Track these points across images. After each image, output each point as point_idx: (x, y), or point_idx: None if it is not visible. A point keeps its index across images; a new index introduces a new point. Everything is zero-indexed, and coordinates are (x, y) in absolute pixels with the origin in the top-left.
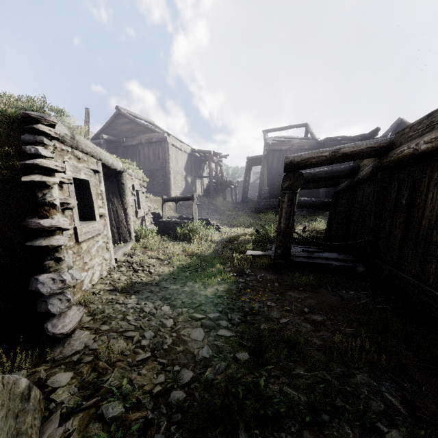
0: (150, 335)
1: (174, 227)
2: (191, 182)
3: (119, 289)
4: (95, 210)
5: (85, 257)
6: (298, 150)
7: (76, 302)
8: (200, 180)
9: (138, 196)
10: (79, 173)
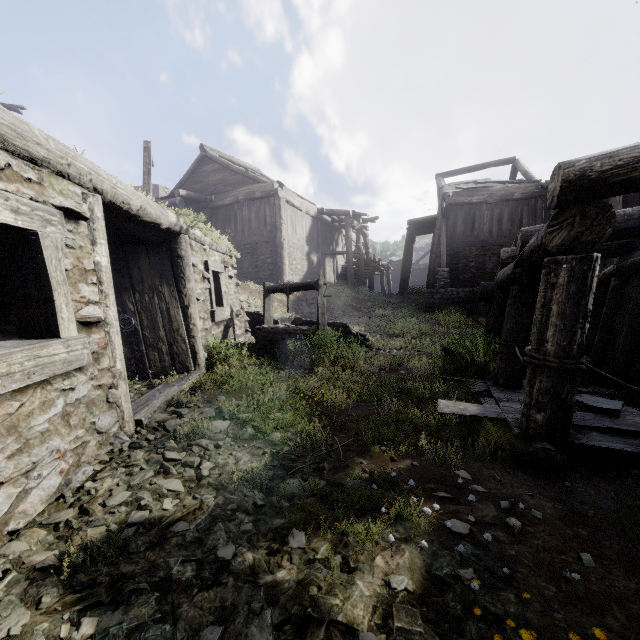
0: None
1: (283, 340)
2: (317, 262)
3: (64, 570)
4: (58, 310)
5: None
6: (502, 203)
7: None
8: (331, 259)
9: (219, 283)
10: None
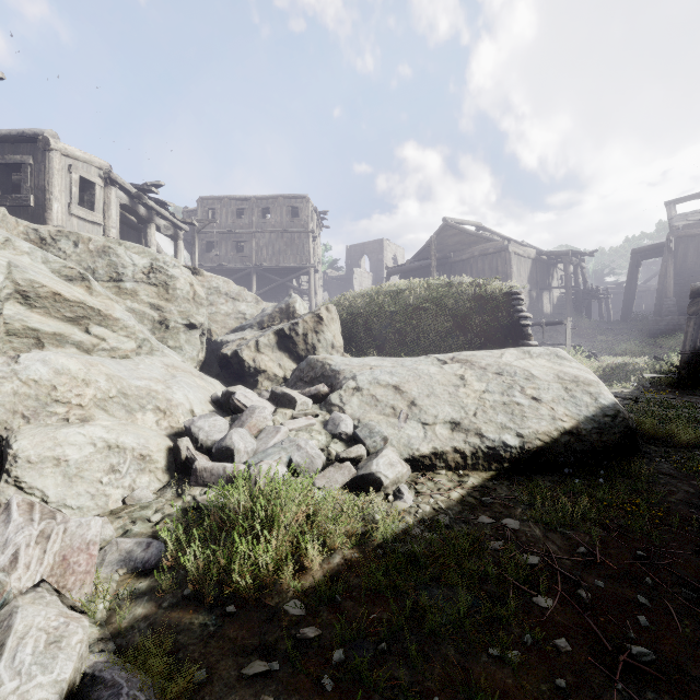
0: None
1: None
2: (536, 297)
3: None
4: None
5: None
6: None
7: None
8: (547, 292)
9: None
10: None
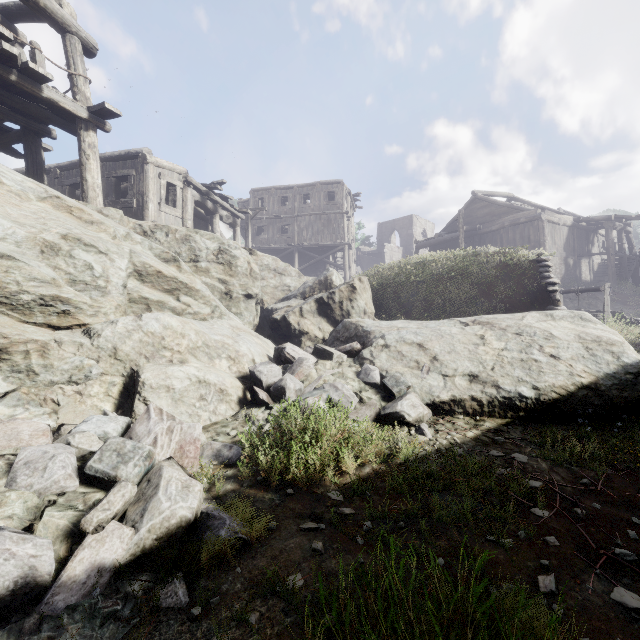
0: None
1: None
2: (572, 264)
3: None
4: None
5: None
6: None
7: None
8: (586, 259)
9: None
10: None
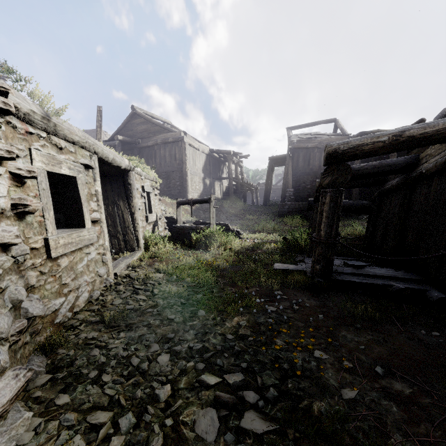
0: (129, 422)
1: (189, 233)
2: (209, 184)
3: (106, 321)
4: (84, 214)
5: (64, 277)
6: None
7: (37, 346)
8: (219, 182)
9: (149, 199)
10: (58, 166)
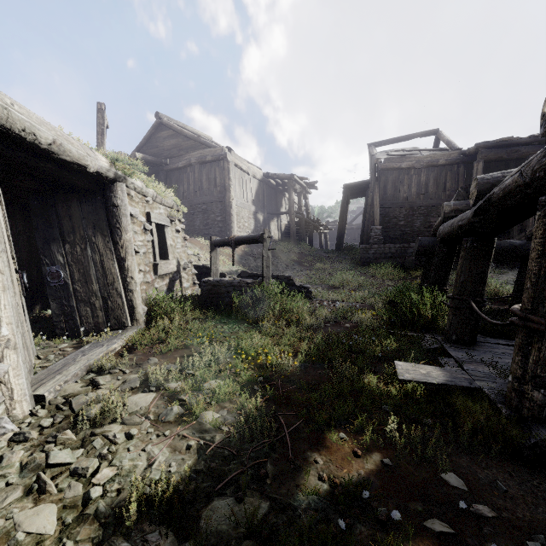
0: None
1: (228, 293)
2: (263, 221)
3: None
4: None
5: None
6: (428, 168)
7: None
8: (276, 218)
9: (164, 236)
10: None
